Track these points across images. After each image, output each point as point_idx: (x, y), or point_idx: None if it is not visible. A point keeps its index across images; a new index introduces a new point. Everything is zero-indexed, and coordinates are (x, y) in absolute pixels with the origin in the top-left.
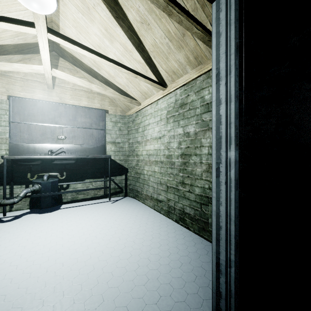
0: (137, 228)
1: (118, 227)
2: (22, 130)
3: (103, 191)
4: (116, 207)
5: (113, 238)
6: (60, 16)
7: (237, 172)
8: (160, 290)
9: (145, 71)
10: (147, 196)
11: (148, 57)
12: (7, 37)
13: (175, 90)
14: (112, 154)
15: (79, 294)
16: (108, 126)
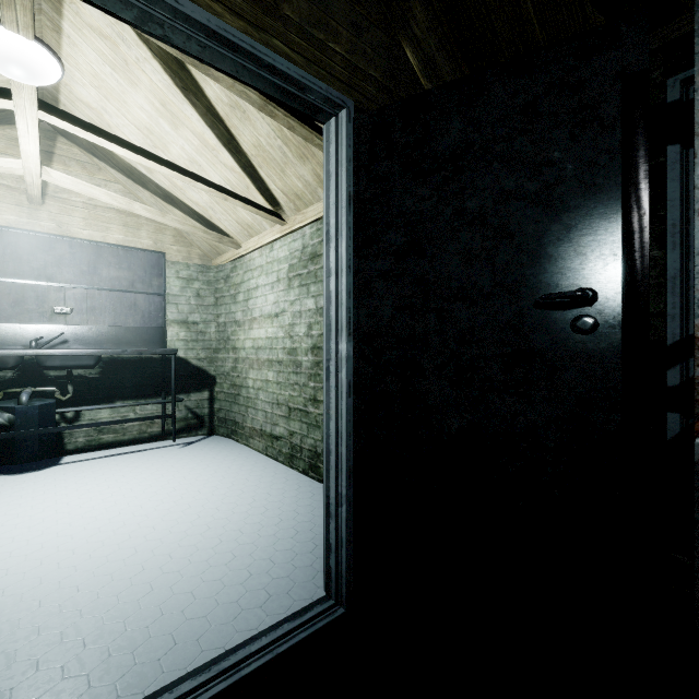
0: (226, 488)
1: (188, 489)
2: None
3: (161, 426)
4: (188, 455)
5: (177, 507)
6: (63, 61)
7: (350, 372)
8: (252, 568)
9: (245, 186)
10: (254, 431)
11: (248, 164)
12: None
13: (303, 228)
14: (180, 346)
15: (109, 586)
16: (171, 288)
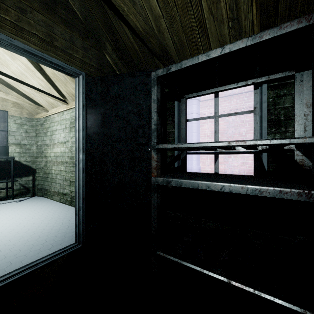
0: (39, 215)
1: (20, 217)
2: None
3: (5, 193)
4: (20, 205)
5: (13, 224)
6: None
7: (83, 165)
8: (47, 239)
9: (49, 88)
10: (55, 192)
11: (50, 79)
12: None
13: None
14: (16, 155)
15: None
16: (11, 128)
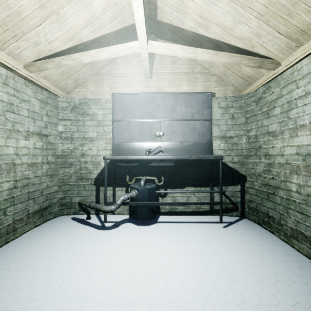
0: None
1: (259, 307)
2: (122, 128)
3: (208, 205)
4: (234, 238)
5: None
6: None
7: None
8: None
9: None
10: (299, 234)
11: None
12: (106, 22)
13: None
14: (220, 153)
15: None
16: (214, 115)
